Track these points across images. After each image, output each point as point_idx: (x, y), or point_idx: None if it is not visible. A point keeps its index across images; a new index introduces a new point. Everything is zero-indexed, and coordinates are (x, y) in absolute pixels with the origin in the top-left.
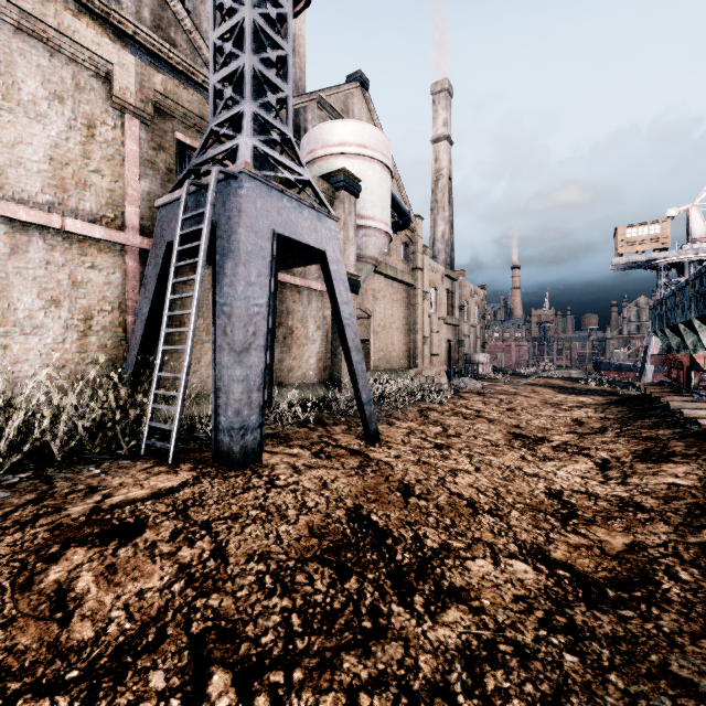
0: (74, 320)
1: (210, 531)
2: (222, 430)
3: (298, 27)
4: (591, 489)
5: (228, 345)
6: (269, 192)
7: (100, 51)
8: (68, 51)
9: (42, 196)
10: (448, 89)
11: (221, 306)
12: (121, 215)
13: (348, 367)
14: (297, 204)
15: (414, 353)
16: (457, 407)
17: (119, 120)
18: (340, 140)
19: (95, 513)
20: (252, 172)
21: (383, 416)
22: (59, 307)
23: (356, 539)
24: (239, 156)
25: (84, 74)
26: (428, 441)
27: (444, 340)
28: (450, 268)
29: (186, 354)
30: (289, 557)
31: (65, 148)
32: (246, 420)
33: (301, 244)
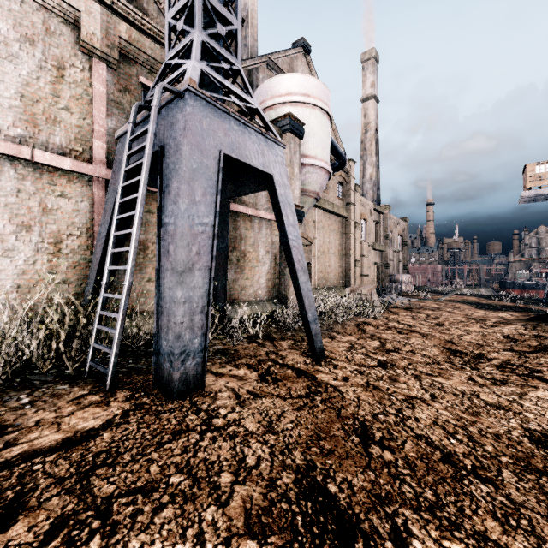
0: (44, 243)
1: (106, 521)
2: (162, 355)
3: (251, 2)
4: None
5: (171, 265)
6: (216, 113)
7: None
8: None
9: (13, 130)
10: (375, 57)
11: (165, 225)
12: (89, 149)
13: (294, 287)
14: (244, 128)
15: (347, 274)
16: (389, 321)
17: (87, 64)
18: (286, 91)
19: None
20: (197, 90)
21: (324, 330)
22: (29, 231)
23: (312, 542)
24: (186, 76)
25: (54, 20)
26: (370, 358)
27: (372, 263)
28: (377, 204)
29: (127, 274)
30: None
31: (36, 86)
32: (187, 345)
33: (250, 172)
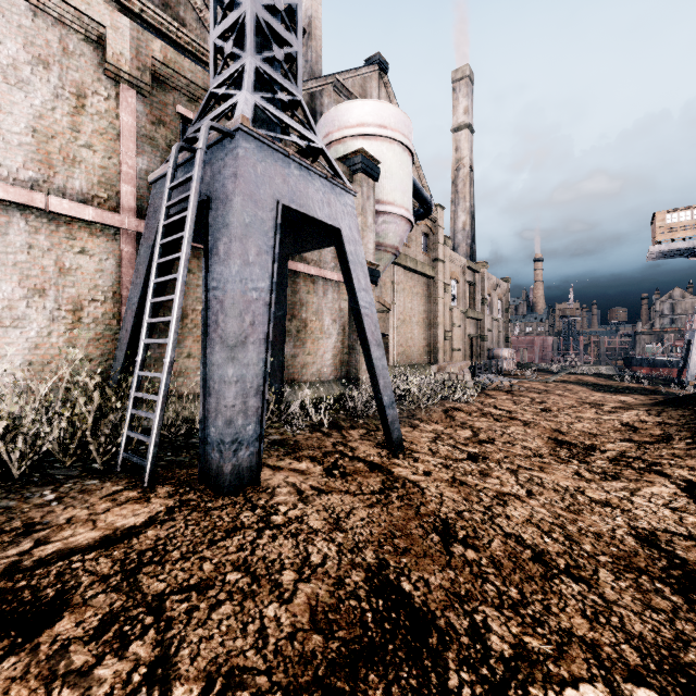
0: (61, 311)
1: (159, 617)
2: (210, 444)
3: (314, 9)
4: (695, 530)
5: (220, 338)
6: (273, 156)
7: (91, 11)
8: (54, 10)
9: (24, 172)
10: (469, 76)
11: (213, 290)
12: (116, 195)
13: (366, 364)
14: (307, 173)
15: (434, 348)
16: (485, 407)
17: (113, 90)
18: (357, 121)
19: (7, 576)
20: (251, 129)
21: (404, 417)
22: (43, 296)
23: (382, 637)
24: (237, 112)
25: (73, 37)
26: (459, 450)
27: (465, 334)
28: (471, 260)
29: (168, 349)
30: (273, 683)
31: (51, 119)
32: (240, 432)
33: (314, 224)
